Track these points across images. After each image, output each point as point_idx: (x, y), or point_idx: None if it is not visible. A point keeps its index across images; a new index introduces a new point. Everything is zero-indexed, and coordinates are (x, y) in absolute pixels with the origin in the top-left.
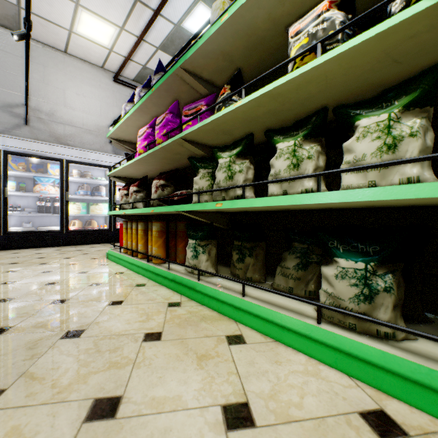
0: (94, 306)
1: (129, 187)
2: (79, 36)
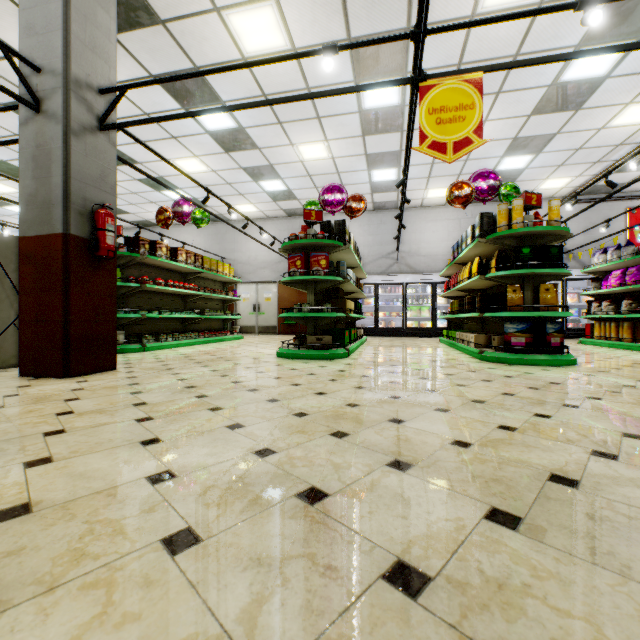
0: (601, 350)
1: (599, 301)
2: (538, 190)
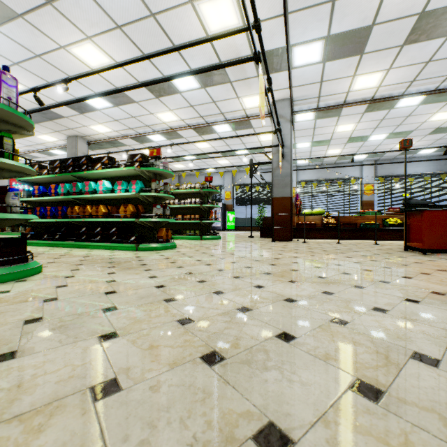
0: None
1: None
2: None
